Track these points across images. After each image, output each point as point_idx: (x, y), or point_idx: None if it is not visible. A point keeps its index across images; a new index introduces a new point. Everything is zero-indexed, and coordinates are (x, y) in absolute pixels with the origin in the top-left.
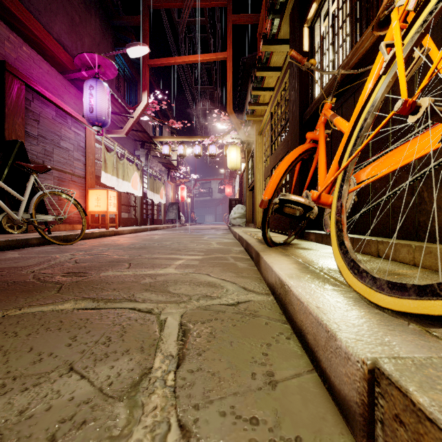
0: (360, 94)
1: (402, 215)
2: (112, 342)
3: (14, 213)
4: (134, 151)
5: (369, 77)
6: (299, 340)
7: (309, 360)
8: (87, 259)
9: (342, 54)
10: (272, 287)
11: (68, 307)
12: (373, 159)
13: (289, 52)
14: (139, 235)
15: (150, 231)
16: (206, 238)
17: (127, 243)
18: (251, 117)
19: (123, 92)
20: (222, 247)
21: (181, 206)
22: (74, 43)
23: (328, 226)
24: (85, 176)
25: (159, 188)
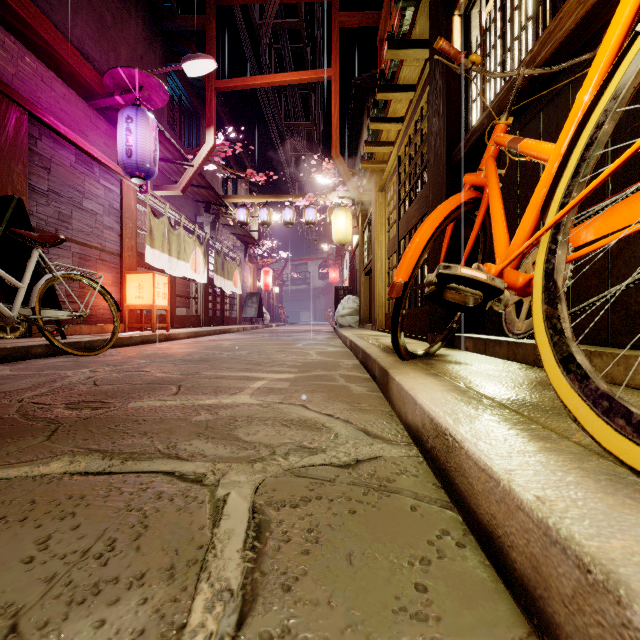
0: (551, 113)
1: (632, 308)
2: (115, 552)
3: (6, 307)
4: (195, 217)
5: (599, 52)
6: (485, 552)
7: (517, 605)
8: (113, 378)
9: (519, 50)
10: (415, 432)
11: (55, 470)
12: (612, 199)
13: (437, 42)
14: (201, 340)
15: (219, 334)
16: (300, 345)
17: (181, 353)
18: (369, 163)
19: (179, 130)
20: (326, 359)
21: (264, 299)
22: (105, 54)
23: (514, 325)
24: (122, 253)
25: (233, 271)
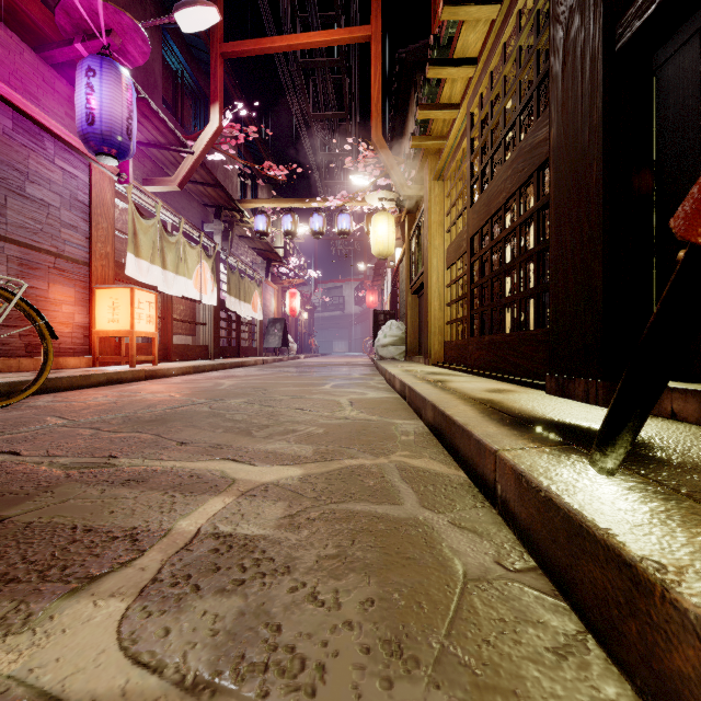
0: None
1: None
2: None
3: None
4: (202, 224)
5: None
6: None
7: None
8: None
9: None
10: None
11: None
12: None
13: None
14: (197, 378)
15: (229, 368)
16: (328, 387)
17: (142, 402)
18: (422, 139)
19: (181, 115)
20: (366, 419)
21: (292, 326)
22: None
23: None
24: (90, 261)
25: (251, 292)
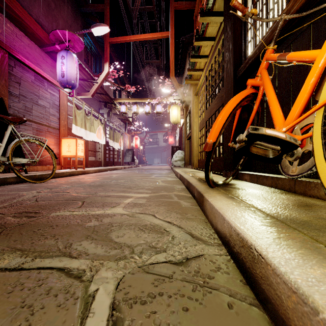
0: (298, 43)
1: None
2: None
3: None
4: (99, 110)
5: None
6: None
7: None
8: (48, 197)
9: (277, 9)
10: (223, 238)
11: None
12: None
13: (231, 1)
14: (101, 174)
15: (111, 170)
16: (153, 177)
17: (89, 181)
18: (189, 80)
19: (90, 64)
20: (167, 185)
21: (135, 152)
22: (50, 23)
23: (288, 169)
24: (59, 128)
25: (118, 138)
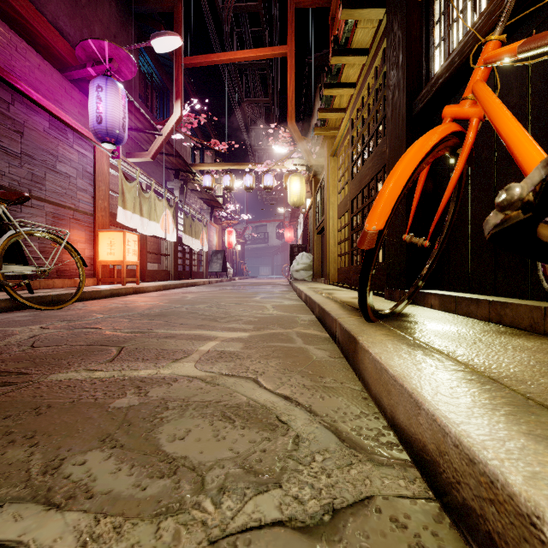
0: None
1: None
2: None
3: None
4: (165, 182)
5: None
6: None
7: None
8: (57, 338)
9: None
10: (417, 449)
11: None
12: None
13: None
14: (167, 293)
15: (186, 287)
16: (258, 298)
17: (143, 306)
18: (322, 130)
19: (151, 104)
20: (282, 314)
21: (228, 256)
22: (79, 30)
23: None
24: (95, 213)
25: (200, 231)
